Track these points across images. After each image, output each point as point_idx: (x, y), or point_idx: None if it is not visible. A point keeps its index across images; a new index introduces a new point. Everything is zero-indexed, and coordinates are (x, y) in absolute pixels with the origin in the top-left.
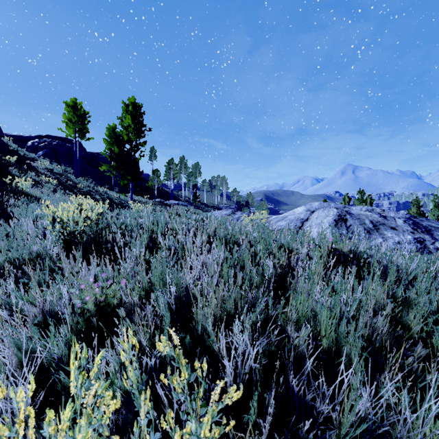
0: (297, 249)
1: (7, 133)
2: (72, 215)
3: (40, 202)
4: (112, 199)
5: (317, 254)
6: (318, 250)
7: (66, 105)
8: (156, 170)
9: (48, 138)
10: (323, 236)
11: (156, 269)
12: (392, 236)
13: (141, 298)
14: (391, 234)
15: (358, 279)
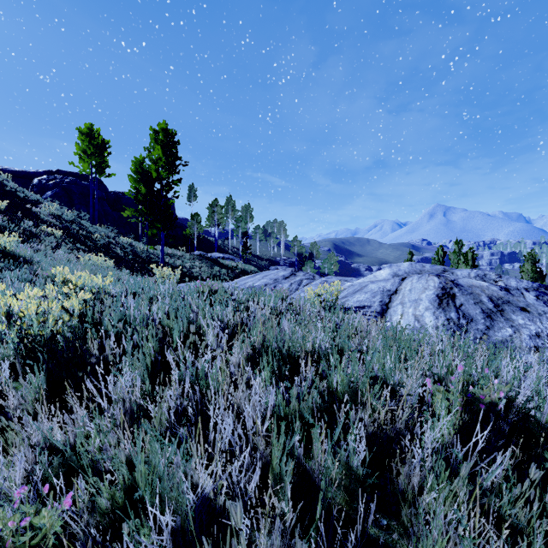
0: (403, 386)
1: (8, 168)
2: (35, 309)
3: (23, 268)
4: (137, 254)
5: (445, 407)
6: (440, 388)
7: (79, 133)
8: (196, 214)
9: (59, 174)
10: (423, 322)
11: (151, 432)
12: (524, 323)
13: (116, 504)
14: (522, 319)
15: (513, 444)
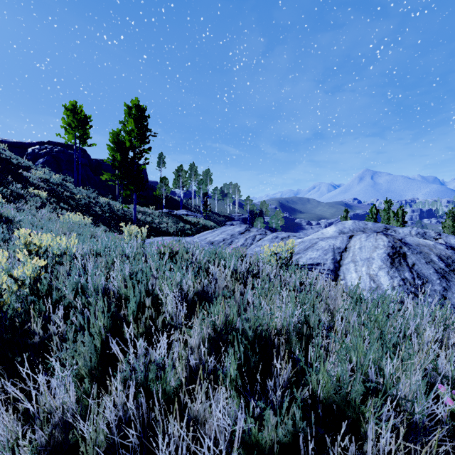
0: (411, 400)
1: (7, 139)
2: None
3: (0, 228)
4: (113, 212)
5: None
6: None
7: (65, 109)
8: (164, 178)
9: (50, 144)
10: (379, 282)
11: None
12: None
13: None
14: None
15: None
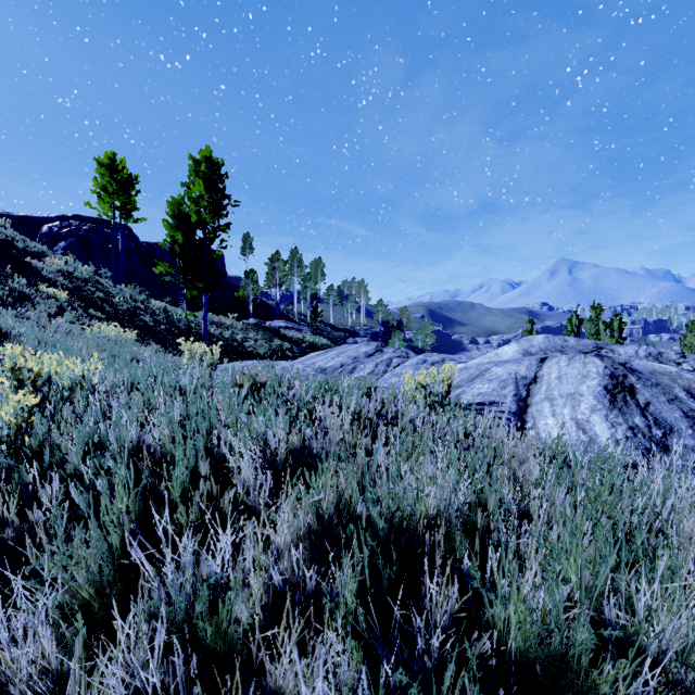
0: (689, 664)
1: (10, 212)
2: None
3: None
4: (172, 322)
5: None
6: None
7: (98, 165)
8: (252, 271)
9: (76, 220)
10: (592, 432)
11: None
12: None
13: None
14: None
15: None
